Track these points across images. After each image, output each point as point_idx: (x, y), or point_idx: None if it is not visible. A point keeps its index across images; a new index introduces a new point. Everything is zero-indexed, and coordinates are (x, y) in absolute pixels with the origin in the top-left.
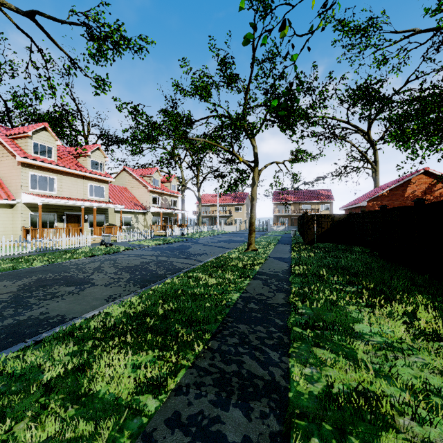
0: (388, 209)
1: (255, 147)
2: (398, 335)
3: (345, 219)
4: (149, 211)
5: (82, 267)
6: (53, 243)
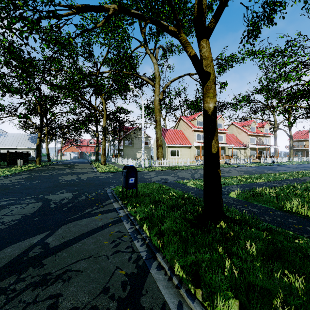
0: None
1: None
2: None
3: None
4: (248, 147)
5: (223, 169)
6: None
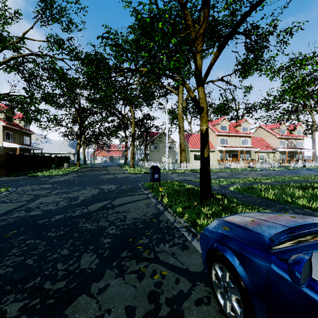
0: None
1: None
2: None
3: None
4: (277, 151)
5: (243, 172)
6: (229, 165)
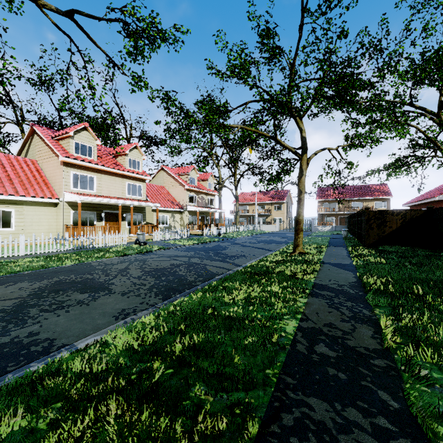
0: None
1: (302, 131)
2: None
3: (423, 216)
4: (185, 210)
5: (108, 268)
6: (90, 241)
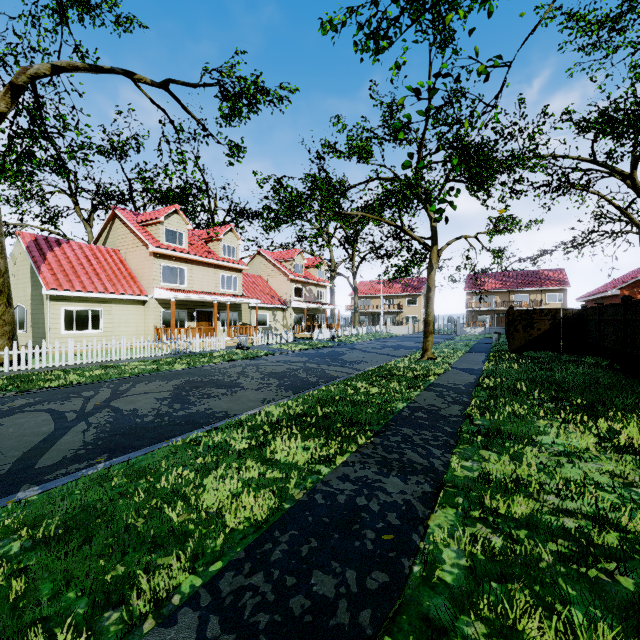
0: (632, 302)
1: (432, 219)
2: (583, 445)
3: (575, 317)
4: (289, 306)
5: (224, 371)
6: (187, 345)
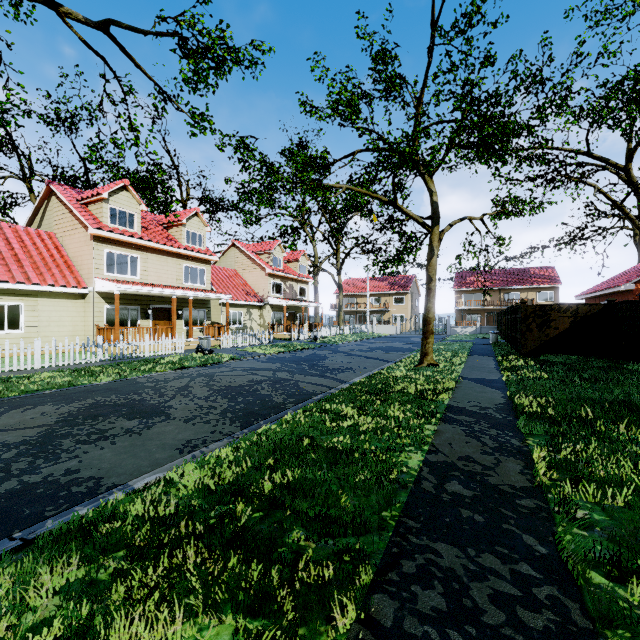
0: None
1: (433, 193)
2: None
3: (601, 313)
4: (267, 304)
5: (161, 386)
6: (133, 348)
